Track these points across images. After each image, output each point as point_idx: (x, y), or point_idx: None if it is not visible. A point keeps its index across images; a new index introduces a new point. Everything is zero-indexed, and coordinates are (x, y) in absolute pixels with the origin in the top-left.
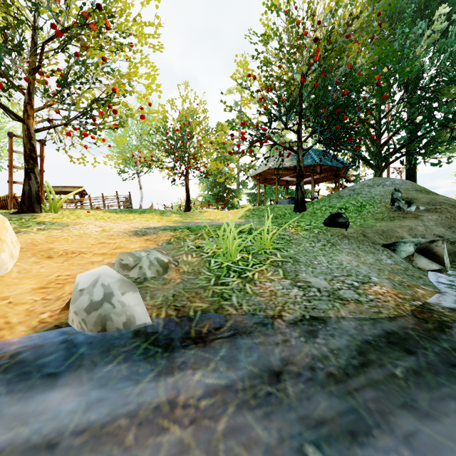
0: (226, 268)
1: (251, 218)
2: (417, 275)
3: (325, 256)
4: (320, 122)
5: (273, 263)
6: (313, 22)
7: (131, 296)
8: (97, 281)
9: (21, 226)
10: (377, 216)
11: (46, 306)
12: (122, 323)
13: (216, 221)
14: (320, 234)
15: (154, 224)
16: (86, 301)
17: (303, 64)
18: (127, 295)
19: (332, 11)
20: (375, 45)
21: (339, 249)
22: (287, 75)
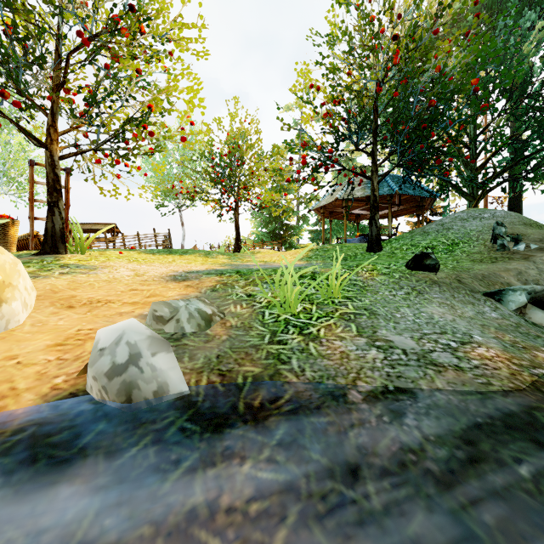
0: (284, 322)
1: (314, 260)
2: (533, 333)
3: (410, 308)
4: (400, 141)
5: (344, 317)
6: (392, 17)
7: (163, 357)
8: (121, 339)
9: (41, 270)
10: (475, 256)
11: (61, 367)
12: (152, 392)
13: (271, 264)
14: (403, 279)
15: (197, 267)
16: (107, 364)
17: (379, 69)
18: (159, 356)
19: (416, 0)
20: (472, 41)
21: (428, 299)
22: (358, 84)
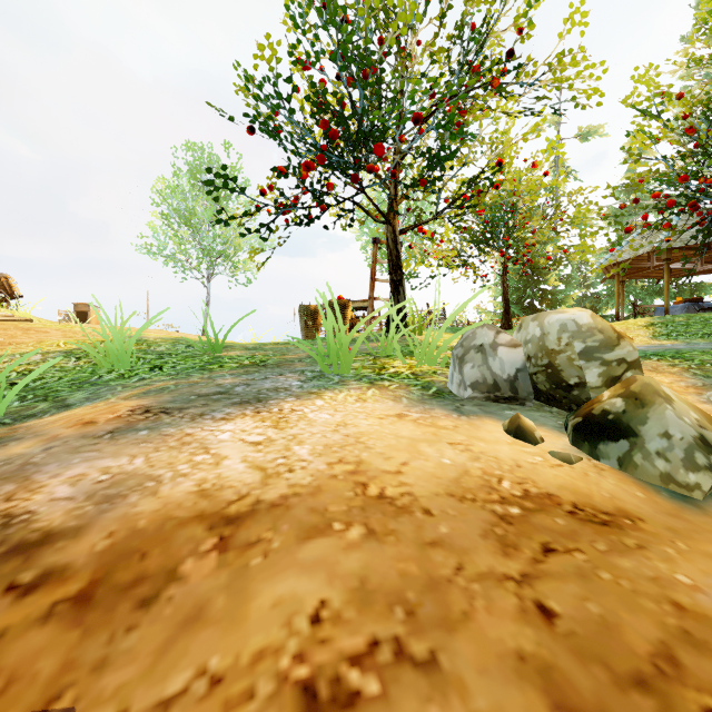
0: None
1: (682, 338)
2: None
3: None
4: None
5: None
6: None
7: None
8: None
9: None
10: None
11: None
12: None
13: None
14: None
15: None
16: None
17: None
18: None
19: None
20: None
21: None
22: None
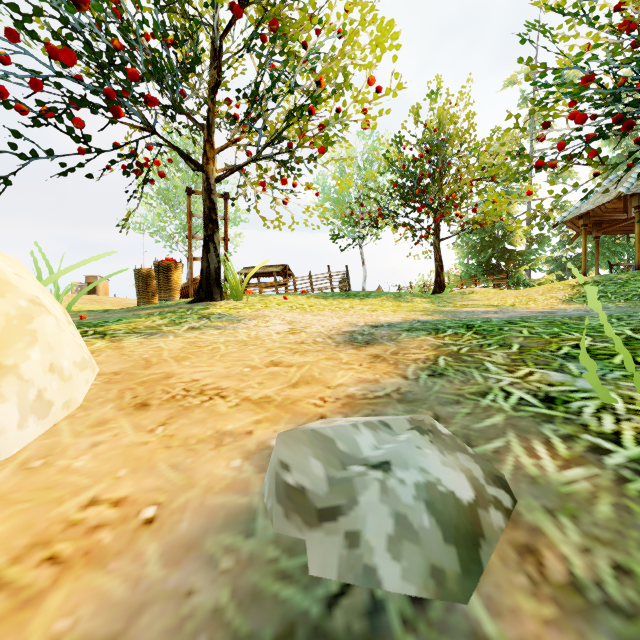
0: None
1: (603, 300)
2: None
3: None
4: None
5: None
6: None
7: None
8: None
9: (170, 323)
10: None
11: None
12: None
13: (512, 310)
14: None
15: (388, 317)
16: None
17: None
18: None
19: None
20: None
21: None
22: None
